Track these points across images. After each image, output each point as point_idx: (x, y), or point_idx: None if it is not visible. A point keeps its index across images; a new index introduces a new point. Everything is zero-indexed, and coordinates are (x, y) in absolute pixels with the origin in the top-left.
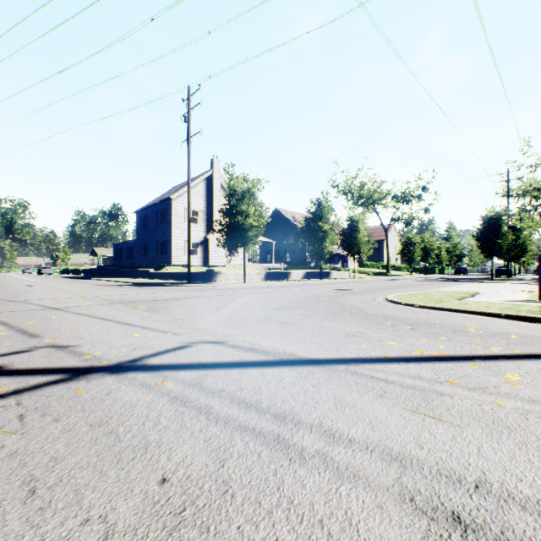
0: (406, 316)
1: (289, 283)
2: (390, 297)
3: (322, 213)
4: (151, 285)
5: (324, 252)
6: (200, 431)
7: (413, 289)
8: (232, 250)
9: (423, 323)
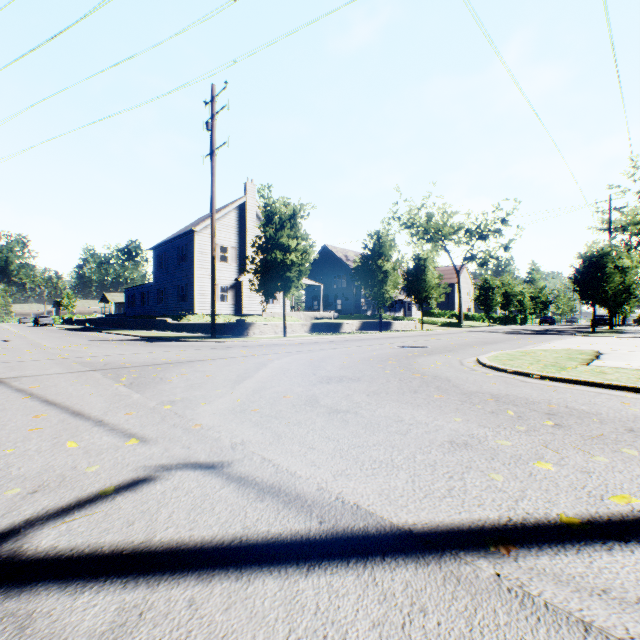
0: (528, 396)
1: (341, 337)
2: (484, 359)
3: (382, 249)
4: (164, 340)
5: (384, 297)
6: None
7: (505, 346)
8: (269, 295)
9: (565, 411)
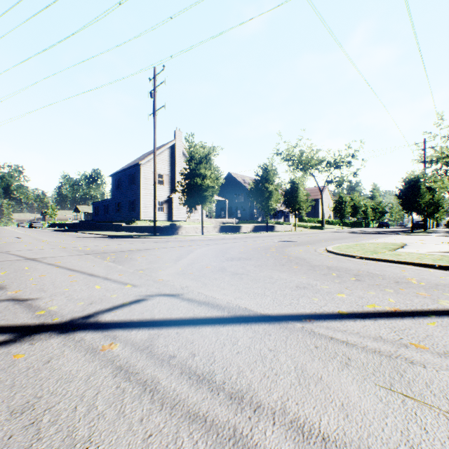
0: (348, 267)
1: (240, 235)
2: (329, 248)
3: (268, 176)
4: (122, 237)
5: (269, 209)
6: (140, 422)
7: (347, 241)
8: (192, 207)
9: (365, 274)
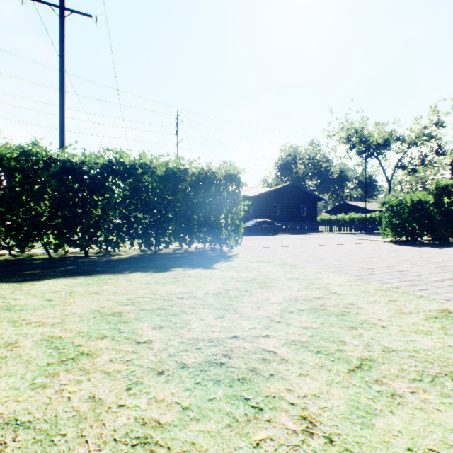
0: None
1: None
2: None
3: None
4: None
5: None
6: None
7: None
8: None
9: None
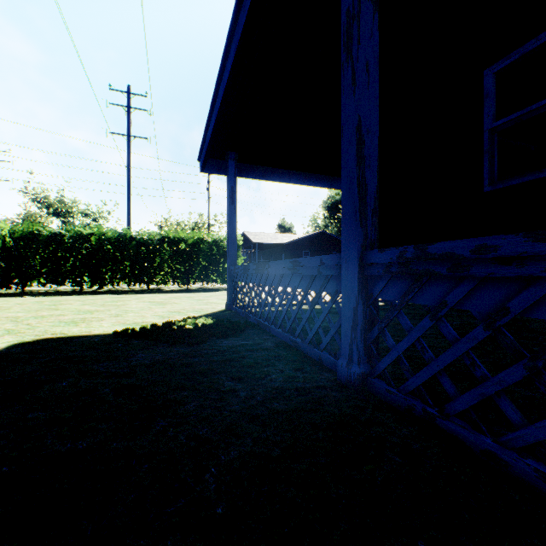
0: None
1: None
2: None
3: None
4: None
5: None
6: None
7: None
8: None
9: None
